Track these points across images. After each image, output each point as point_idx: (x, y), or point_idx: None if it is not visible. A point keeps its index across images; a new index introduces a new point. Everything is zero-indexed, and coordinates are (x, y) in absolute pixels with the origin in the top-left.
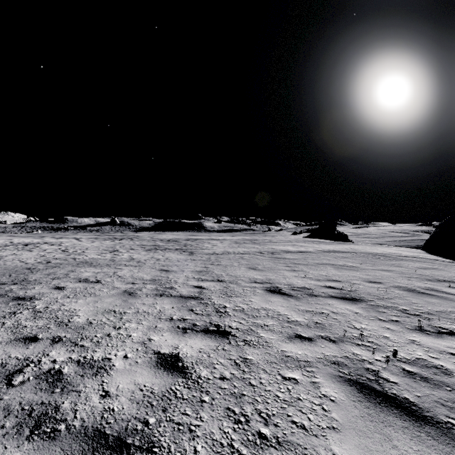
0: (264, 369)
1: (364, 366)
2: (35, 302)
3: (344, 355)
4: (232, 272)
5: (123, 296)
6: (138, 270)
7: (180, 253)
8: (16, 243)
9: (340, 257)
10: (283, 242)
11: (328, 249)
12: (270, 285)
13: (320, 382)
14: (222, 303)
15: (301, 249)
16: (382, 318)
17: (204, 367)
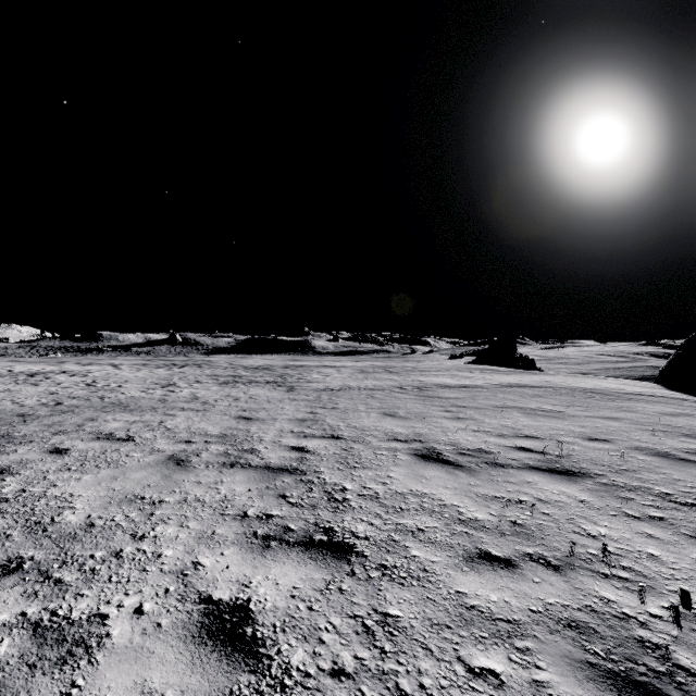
0: (427, 644)
1: (633, 634)
2: (6, 480)
3: (585, 604)
4: (355, 422)
5: (165, 468)
6: (202, 418)
7: (274, 388)
8: (17, 372)
9: (530, 396)
10: (435, 371)
11: (508, 382)
12: (421, 445)
13: (552, 681)
14: (339, 481)
15: (465, 383)
16: (631, 511)
17: (299, 641)
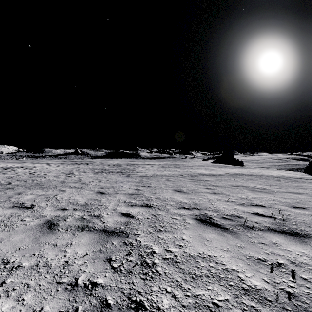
0: None
1: None
2: None
3: None
4: (160, 195)
5: (39, 231)
6: (78, 192)
7: (120, 175)
8: (0, 167)
9: (247, 179)
10: (197, 167)
11: (234, 172)
12: (198, 212)
13: None
14: (150, 243)
15: (212, 172)
16: None
17: None
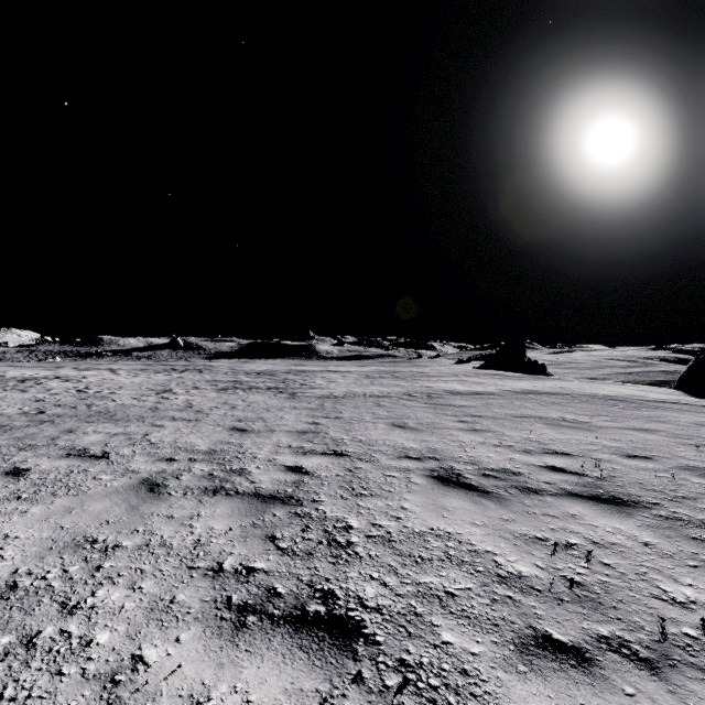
0: None
1: None
2: None
3: None
4: (361, 434)
5: (134, 495)
6: (192, 429)
7: (274, 395)
8: (9, 378)
9: (549, 403)
10: (444, 377)
11: (522, 388)
12: (437, 464)
13: None
14: (343, 515)
15: (476, 389)
16: None
17: None
